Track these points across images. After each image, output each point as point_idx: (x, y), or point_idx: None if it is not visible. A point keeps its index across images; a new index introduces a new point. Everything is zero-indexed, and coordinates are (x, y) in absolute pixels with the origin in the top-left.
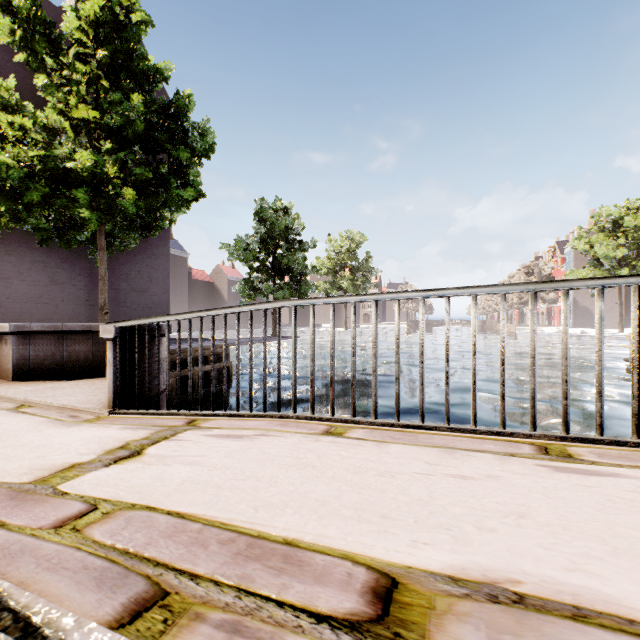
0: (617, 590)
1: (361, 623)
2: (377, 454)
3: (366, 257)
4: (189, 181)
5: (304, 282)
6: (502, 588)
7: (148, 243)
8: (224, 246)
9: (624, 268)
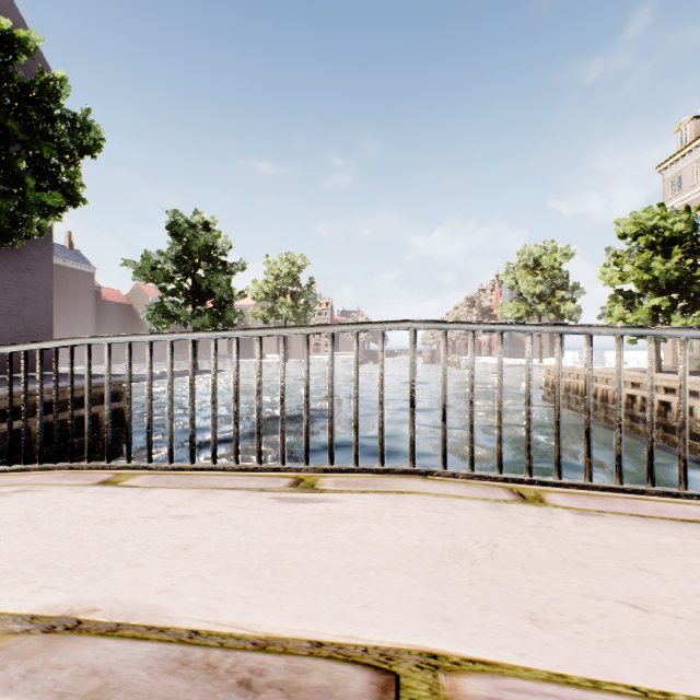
0: (178, 603)
1: None
2: (127, 501)
3: (309, 283)
4: (62, 182)
5: (229, 309)
6: (72, 618)
7: (20, 254)
8: (127, 263)
9: (541, 303)
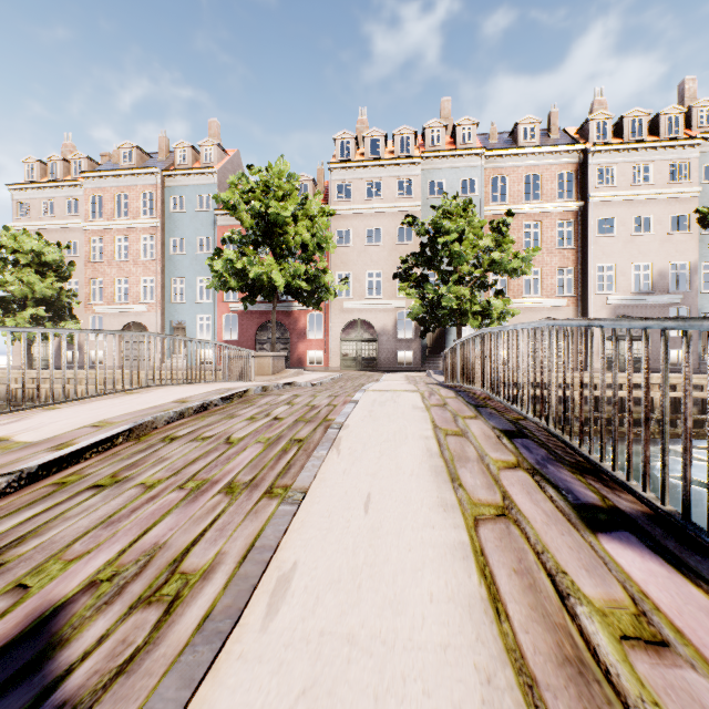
0: (189, 395)
1: (183, 403)
2: (100, 404)
3: None
4: None
5: None
6: (183, 398)
7: None
8: None
9: None
